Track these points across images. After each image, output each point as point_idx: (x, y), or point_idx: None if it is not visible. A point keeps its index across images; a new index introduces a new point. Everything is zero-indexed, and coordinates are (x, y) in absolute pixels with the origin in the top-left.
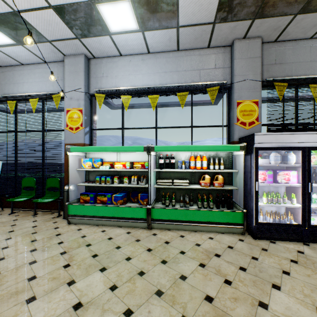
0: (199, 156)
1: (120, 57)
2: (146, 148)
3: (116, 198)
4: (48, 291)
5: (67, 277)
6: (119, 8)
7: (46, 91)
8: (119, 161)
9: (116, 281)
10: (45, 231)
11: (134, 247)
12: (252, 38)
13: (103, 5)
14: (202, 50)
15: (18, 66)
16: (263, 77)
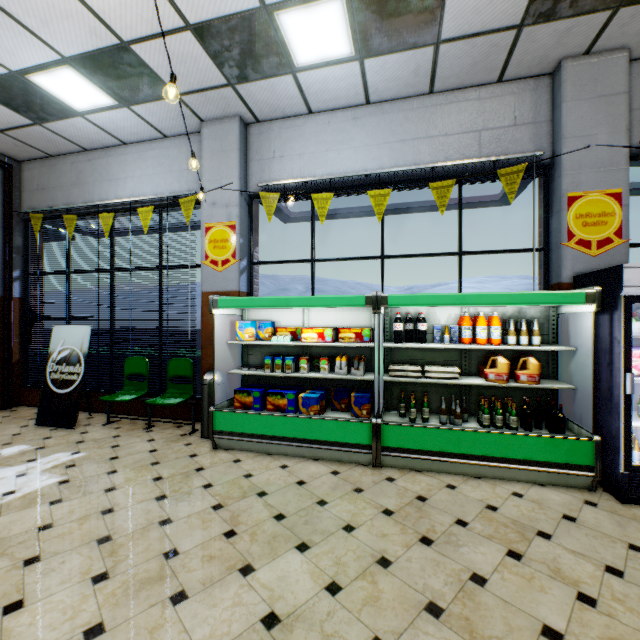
0: (483, 317)
1: (308, 116)
2: (370, 300)
3: (306, 401)
4: (206, 583)
5: (235, 557)
6: (319, 15)
7: (167, 193)
8: (308, 326)
9: (336, 575)
10: (174, 460)
11: (355, 505)
12: (605, 53)
13: (288, 13)
14: (484, 89)
15: (116, 148)
16: (630, 137)
